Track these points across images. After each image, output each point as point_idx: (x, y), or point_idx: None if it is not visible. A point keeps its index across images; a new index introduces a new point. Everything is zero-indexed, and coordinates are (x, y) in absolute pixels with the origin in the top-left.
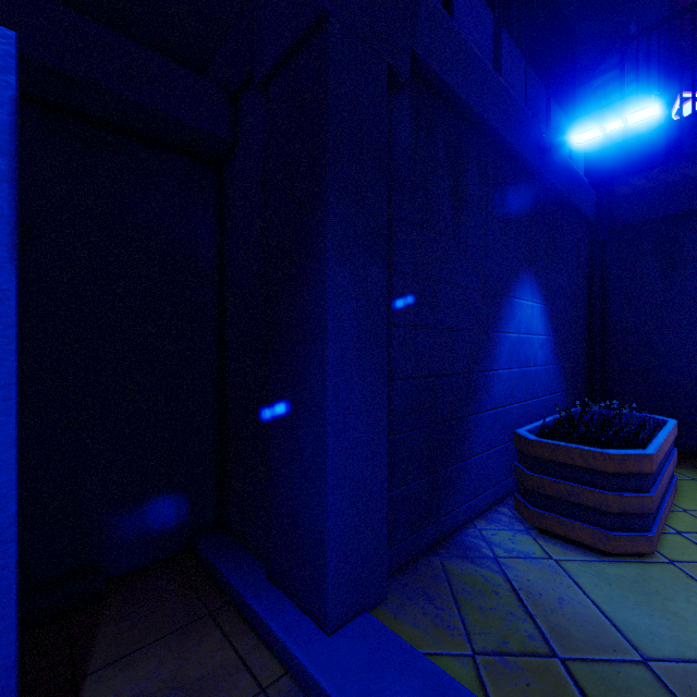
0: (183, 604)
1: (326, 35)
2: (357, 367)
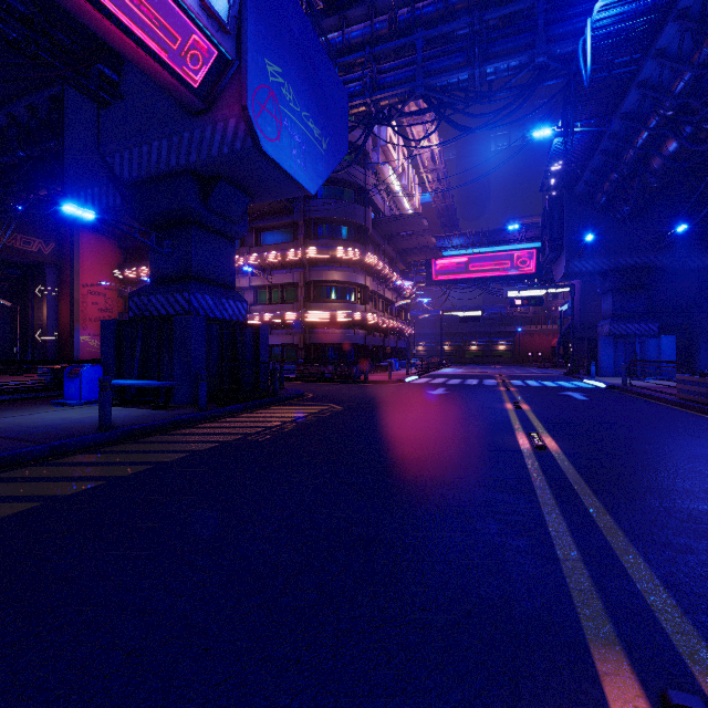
0: None
1: (700, 322)
2: (705, 353)
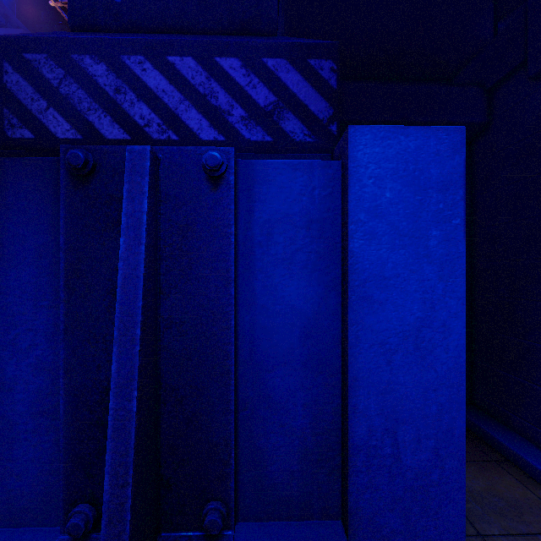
0: (467, 447)
1: None
2: None
